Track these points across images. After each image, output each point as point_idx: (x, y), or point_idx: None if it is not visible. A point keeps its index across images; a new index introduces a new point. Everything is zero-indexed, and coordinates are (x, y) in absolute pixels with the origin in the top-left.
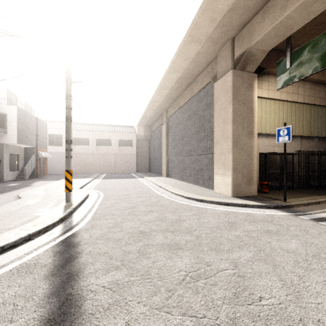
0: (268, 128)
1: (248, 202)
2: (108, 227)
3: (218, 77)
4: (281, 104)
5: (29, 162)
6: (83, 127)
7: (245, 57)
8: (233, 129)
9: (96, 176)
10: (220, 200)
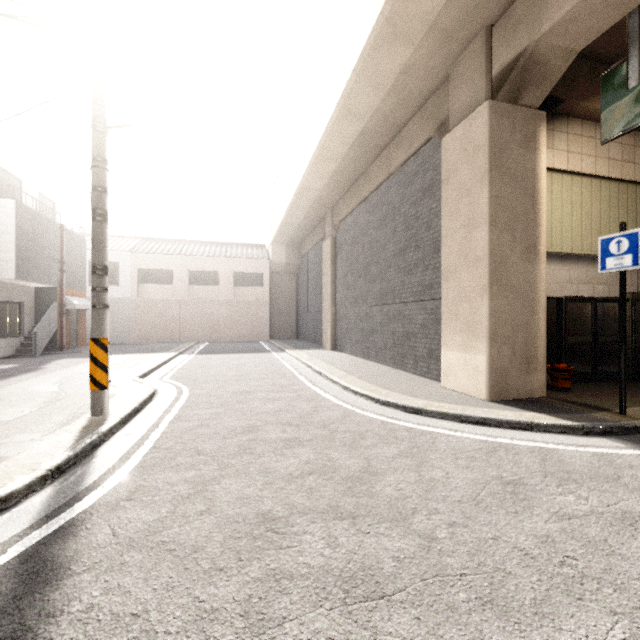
0: (566, 240)
1: (533, 418)
2: (174, 499)
3: (453, 123)
4: (596, 185)
5: (45, 319)
6: (162, 246)
7: (521, 67)
8: (491, 240)
9: (186, 348)
10: (462, 410)
